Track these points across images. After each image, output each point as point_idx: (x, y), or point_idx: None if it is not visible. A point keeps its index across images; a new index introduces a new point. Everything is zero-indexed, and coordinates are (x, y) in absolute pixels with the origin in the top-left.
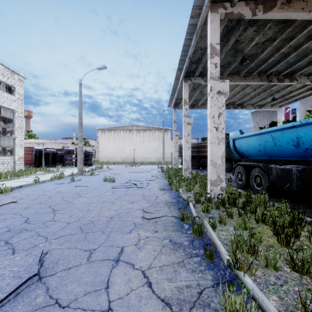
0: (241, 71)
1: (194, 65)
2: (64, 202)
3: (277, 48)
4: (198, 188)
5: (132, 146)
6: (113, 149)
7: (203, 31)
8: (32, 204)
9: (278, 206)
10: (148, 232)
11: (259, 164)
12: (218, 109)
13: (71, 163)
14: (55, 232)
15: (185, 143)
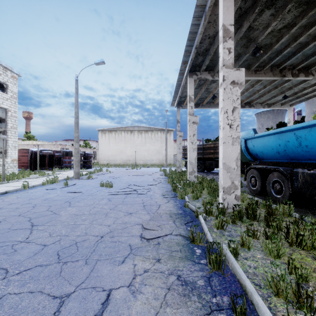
0: (252, 65)
1: (201, 57)
2: (48, 213)
3: (294, 38)
4: (206, 194)
5: (134, 148)
6: (113, 151)
7: (212, 14)
8: (9, 217)
9: (314, 223)
10: (147, 262)
11: (278, 167)
12: (232, 102)
13: (69, 166)
14: (22, 262)
15: (190, 144)
